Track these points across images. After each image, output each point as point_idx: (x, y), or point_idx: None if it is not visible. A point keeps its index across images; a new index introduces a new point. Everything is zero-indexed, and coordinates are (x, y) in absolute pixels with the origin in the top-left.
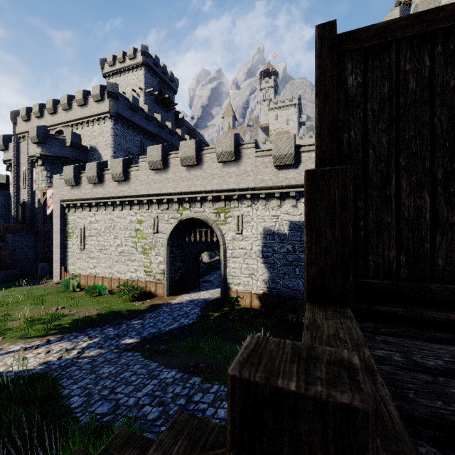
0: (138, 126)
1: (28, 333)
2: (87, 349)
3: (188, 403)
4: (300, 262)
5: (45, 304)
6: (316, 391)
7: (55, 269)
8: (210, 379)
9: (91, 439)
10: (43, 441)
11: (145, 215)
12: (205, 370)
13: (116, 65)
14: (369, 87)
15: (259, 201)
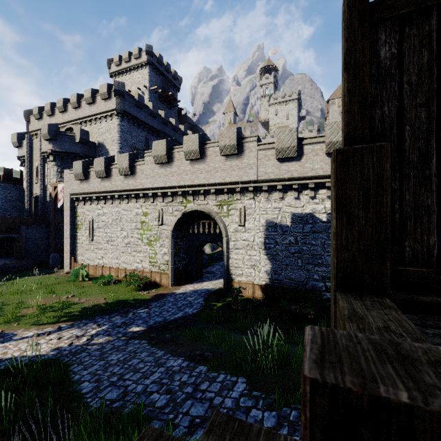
0: (143, 122)
1: (41, 319)
2: (96, 336)
3: (195, 391)
4: (302, 254)
5: (56, 293)
6: None
7: (65, 259)
8: (216, 368)
9: (102, 425)
10: (56, 424)
11: (150, 207)
12: (210, 359)
13: (122, 64)
14: (405, 58)
15: (262, 193)
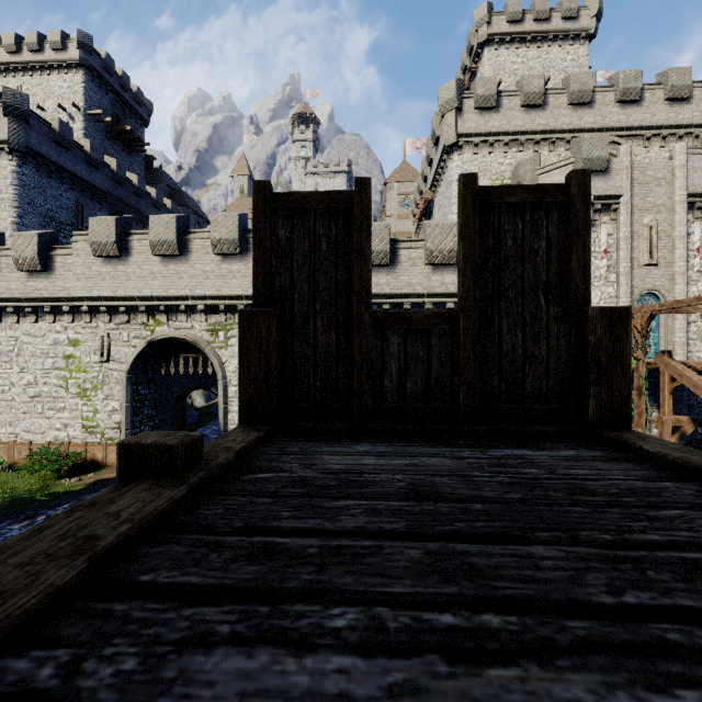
0: (70, 173)
1: None
2: None
3: None
4: None
5: None
6: (159, 442)
7: None
8: None
9: None
10: None
11: (84, 331)
12: None
13: (24, 53)
14: (295, 242)
15: None
